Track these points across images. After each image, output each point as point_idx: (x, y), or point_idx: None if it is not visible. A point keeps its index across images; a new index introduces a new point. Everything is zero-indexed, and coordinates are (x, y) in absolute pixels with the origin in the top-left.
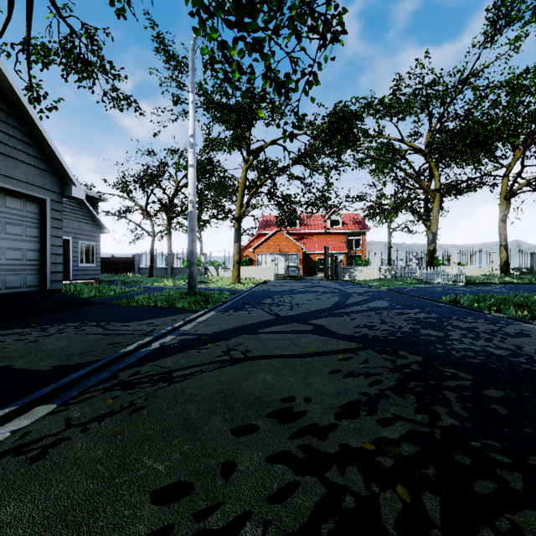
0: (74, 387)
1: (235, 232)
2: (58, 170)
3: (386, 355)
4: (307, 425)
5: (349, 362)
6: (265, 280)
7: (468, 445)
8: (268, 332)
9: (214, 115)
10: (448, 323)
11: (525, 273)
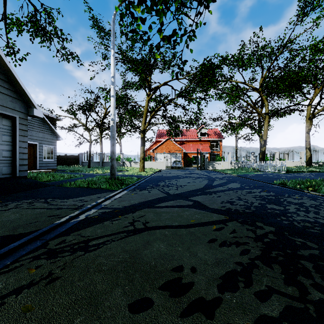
0: (10, 255)
1: (141, 139)
2: (24, 98)
3: (247, 226)
4: (195, 300)
5: (221, 232)
6: (160, 170)
7: None
8: (162, 206)
9: (128, 66)
10: (283, 199)
11: (321, 165)
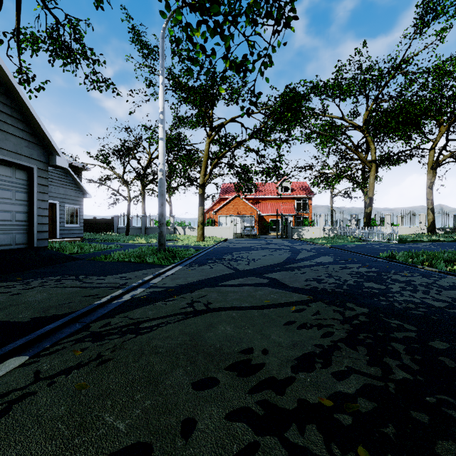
0: (47, 338)
1: (200, 197)
2: (44, 142)
3: (335, 307)
4: (265, 379)
5: (302, 313)
6: (226, 239)
7: (423, 401)
8: (228, 285)
9: (182, 96)
10: (387, 277)
11: (449, 232)
